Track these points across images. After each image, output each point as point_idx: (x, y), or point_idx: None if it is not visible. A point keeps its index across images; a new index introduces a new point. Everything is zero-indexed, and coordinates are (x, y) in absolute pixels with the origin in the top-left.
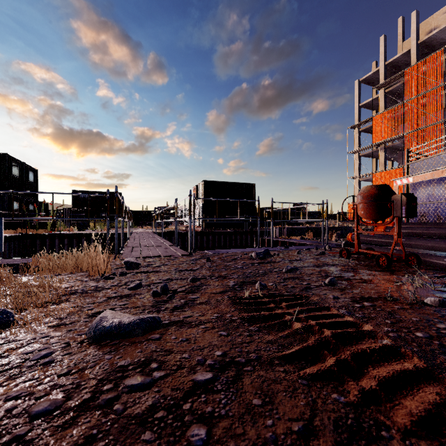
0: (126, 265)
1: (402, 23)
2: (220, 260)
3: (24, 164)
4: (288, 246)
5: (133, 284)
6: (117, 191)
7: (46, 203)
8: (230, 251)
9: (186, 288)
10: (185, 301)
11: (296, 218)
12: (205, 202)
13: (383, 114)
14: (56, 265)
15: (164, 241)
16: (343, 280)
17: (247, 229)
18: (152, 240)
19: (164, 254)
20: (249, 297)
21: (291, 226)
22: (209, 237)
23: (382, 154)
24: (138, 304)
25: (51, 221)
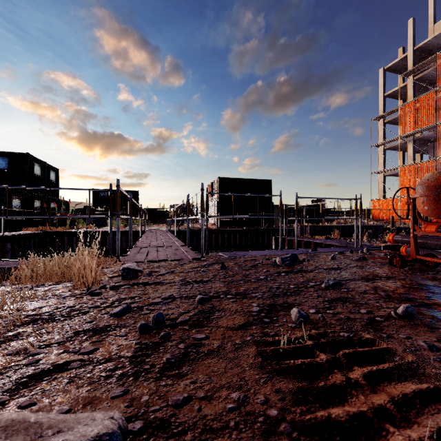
0: (122, 273)
1: (433, 3)
2: (237, 267)
3: (45, 164)
4: (316, 248)
5: (119, 307)
6: (119, 185)
7: (67, 201)
8: (248, 253)
9: (191, 316)
10: (186, 347)
11: (315, 215)
12: (220, 199)
13: (412, 103)
14: (41, 273)
15: (176, 240)
16: (420, 306)
17: (263, 227)
18: (163, 239)
19: (173, 257)
20: (290, 347)
21: (310, 223)
22: (224, 236)
23: (410, 146)
24: (111, 351)
25: (69, 219)
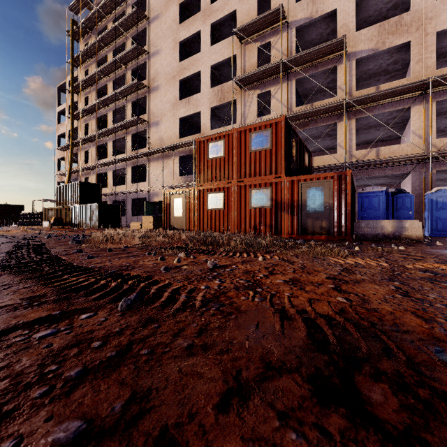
0: None
1: None
2: None
3: None
4: None
5: None
6: None
7: None
8: None
9: None
10: None
11: None
12: None
13: None
14: None
15: None
16: None
17: None
18: None
19: None
20: None
21: None
22: None
23: None
24: None
25: None
